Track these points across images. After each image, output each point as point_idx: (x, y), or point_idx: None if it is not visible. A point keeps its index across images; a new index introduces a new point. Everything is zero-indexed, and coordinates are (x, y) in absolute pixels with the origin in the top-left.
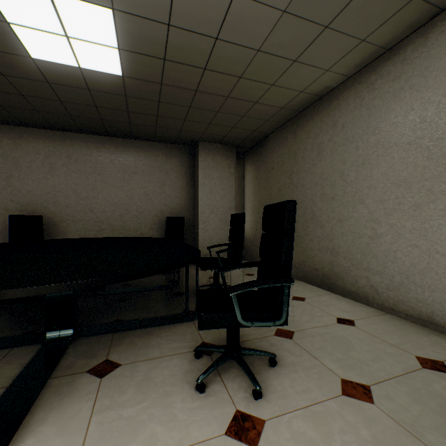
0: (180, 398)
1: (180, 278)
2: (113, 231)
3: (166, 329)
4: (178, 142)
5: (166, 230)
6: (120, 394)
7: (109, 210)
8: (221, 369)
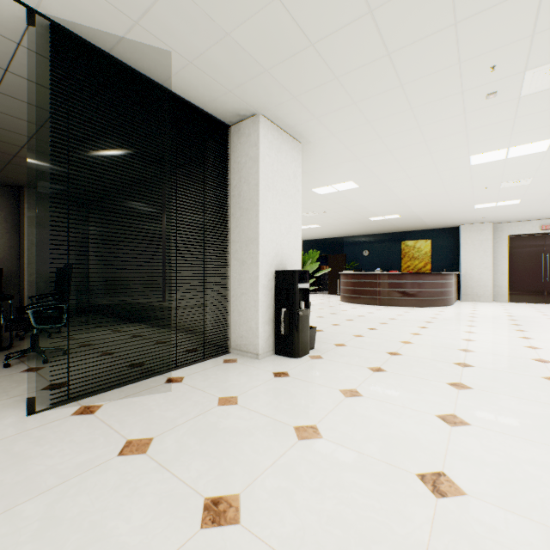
0: None
1: None
2: None
3: None
4: None
5: None
6: None
7: None
8: (26, 361)
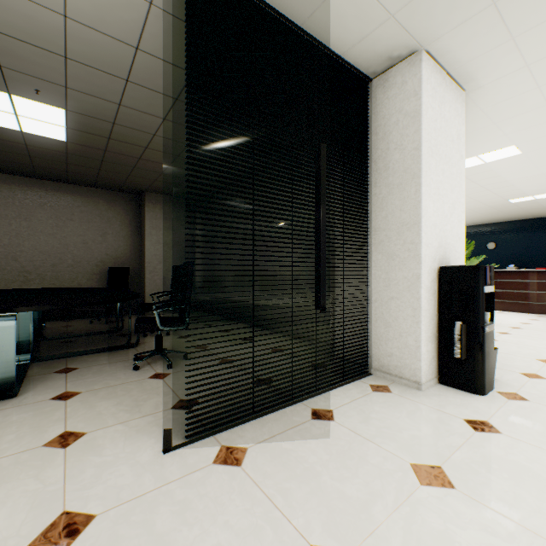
0: (123, 373)
1: (124, 325)
2: (44, 281)
3: (112, 353)
4: (123, 190)
5: (109, 280)
6: (83, 376)
7: (38, 259)
8: (152, 363)
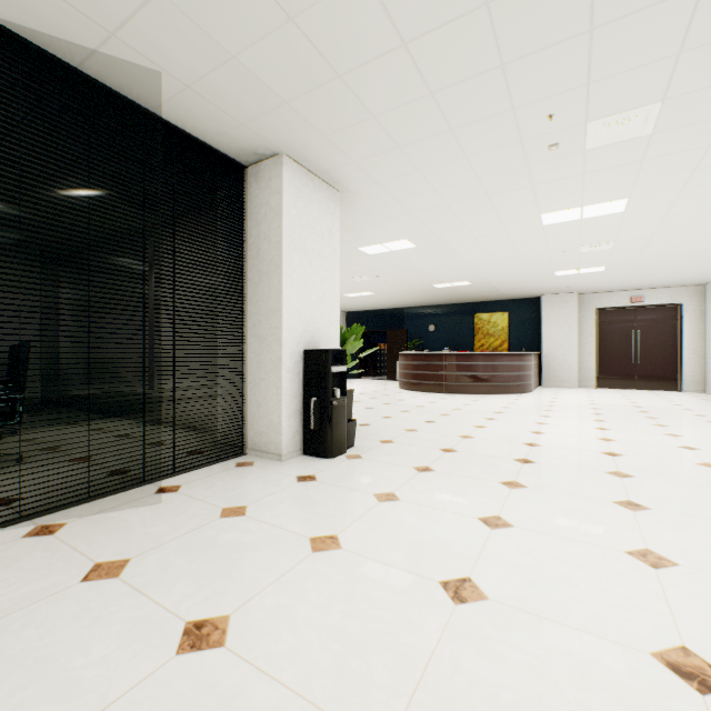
0: None
1: None
2: None
3: None
4: None
5: None
6: None
7: None
8: None
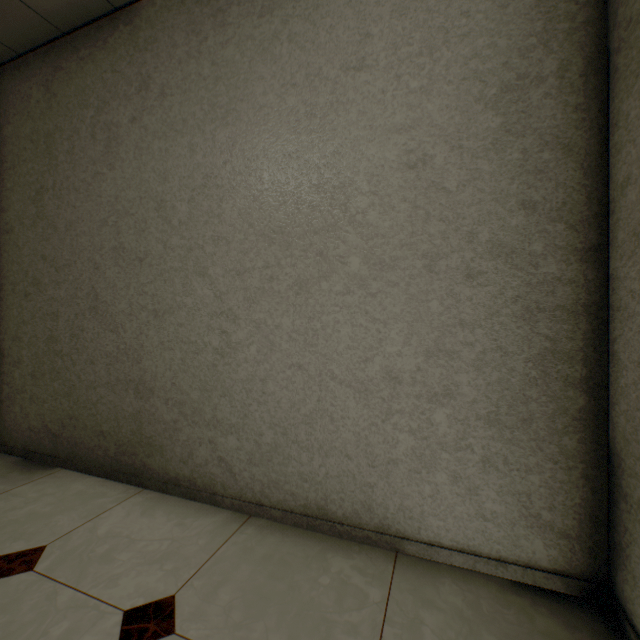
0: None
1: None
2: None
3: None
4: None
5: None
6: None
7: None
8: None
